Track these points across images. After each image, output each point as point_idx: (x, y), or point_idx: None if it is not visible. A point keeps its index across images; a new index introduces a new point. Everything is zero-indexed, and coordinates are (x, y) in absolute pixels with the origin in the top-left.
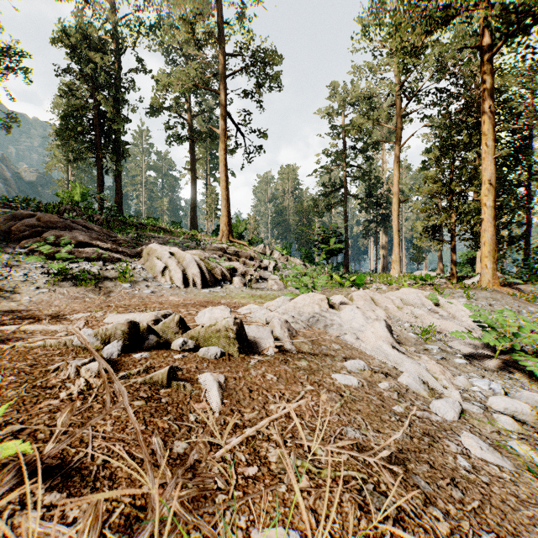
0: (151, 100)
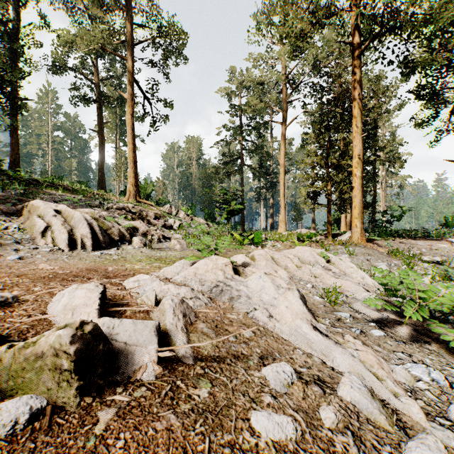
0: (51, 54)
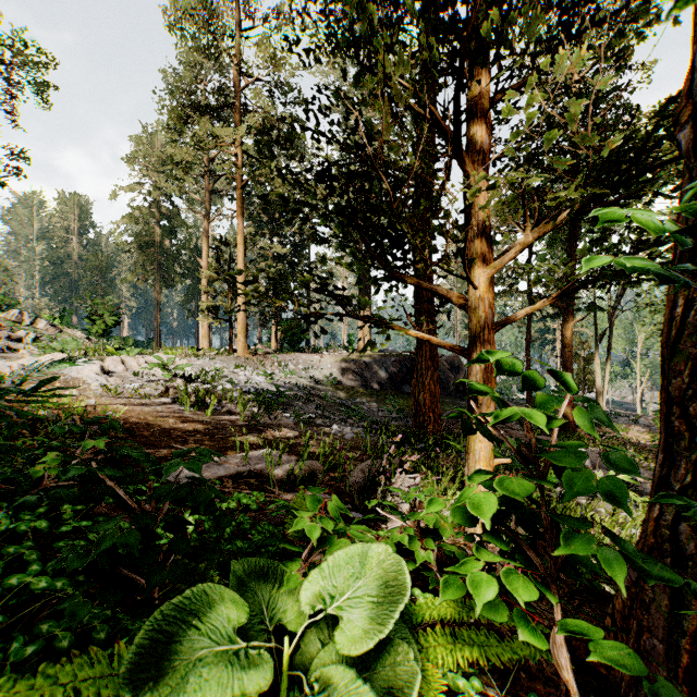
0: None
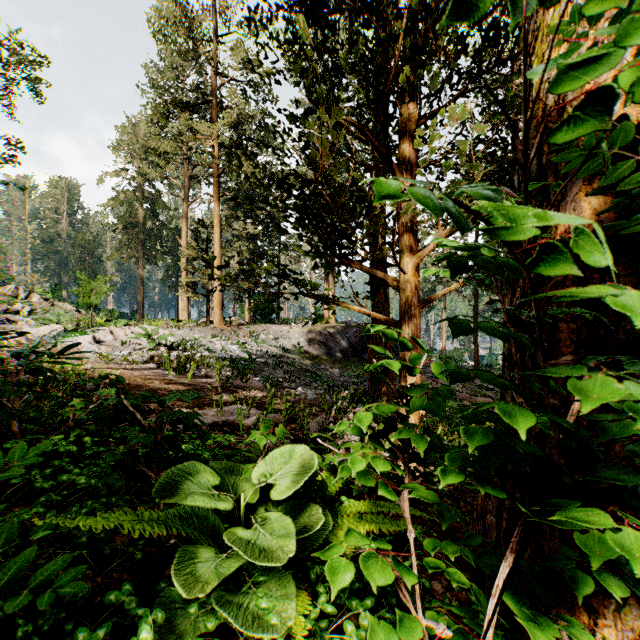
0: None
